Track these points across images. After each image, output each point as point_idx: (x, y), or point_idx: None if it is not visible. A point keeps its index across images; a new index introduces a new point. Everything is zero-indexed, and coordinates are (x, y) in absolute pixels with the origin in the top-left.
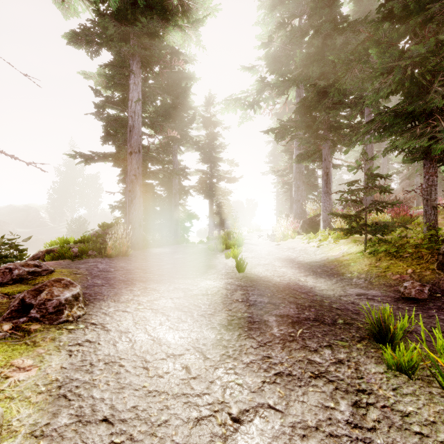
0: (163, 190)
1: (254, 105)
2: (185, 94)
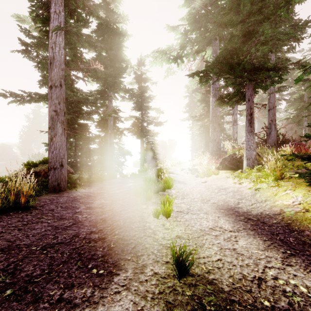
0: (101, 131)
1: (177, 59)
2: (118, 46)
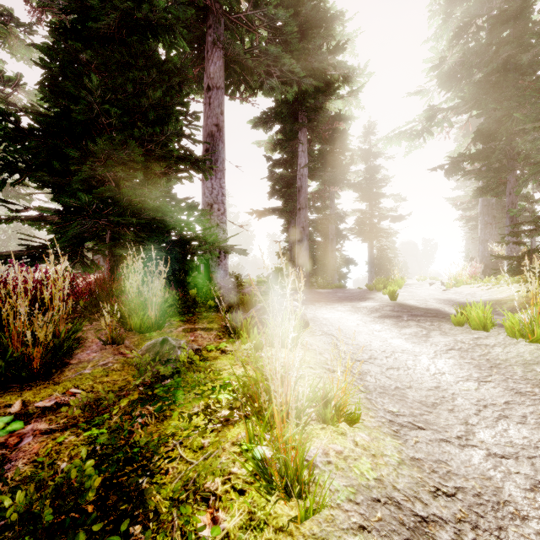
0: (319, 236)
1: (423, 133)
2: (343, 139)
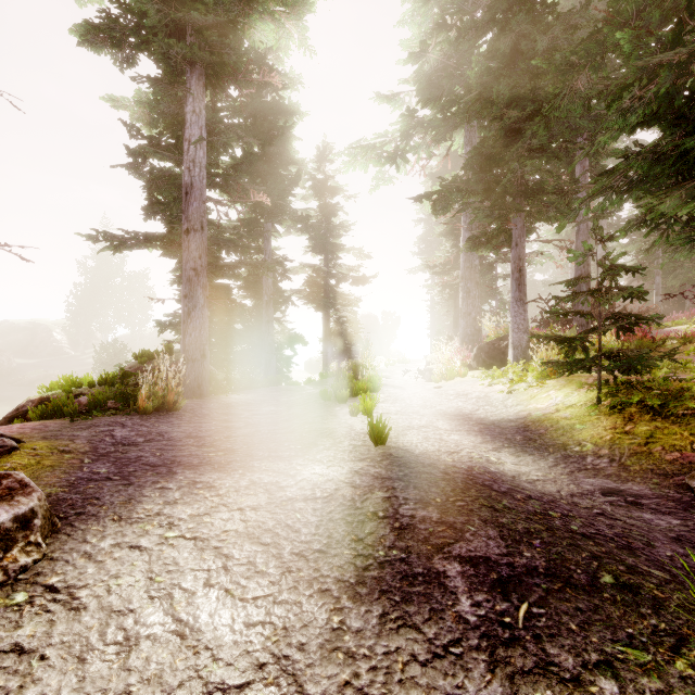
0: (248, 296)
1: (396, 157)
2: (283, 138)
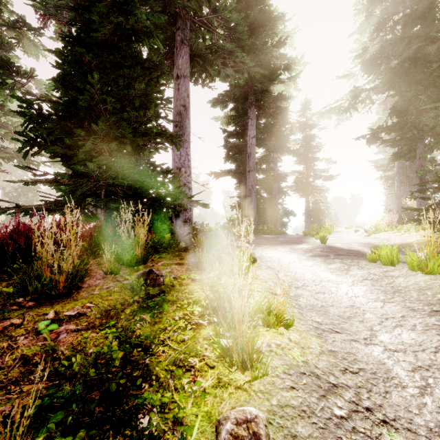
0: (265, 192)
1: (349, 108)
2: (284, 114)
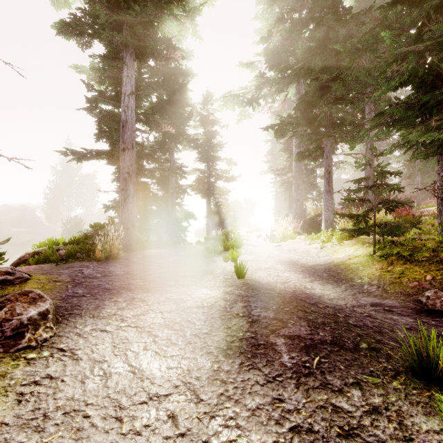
0: (159, 189)
1: (252, 102)
2: (182, 90)
